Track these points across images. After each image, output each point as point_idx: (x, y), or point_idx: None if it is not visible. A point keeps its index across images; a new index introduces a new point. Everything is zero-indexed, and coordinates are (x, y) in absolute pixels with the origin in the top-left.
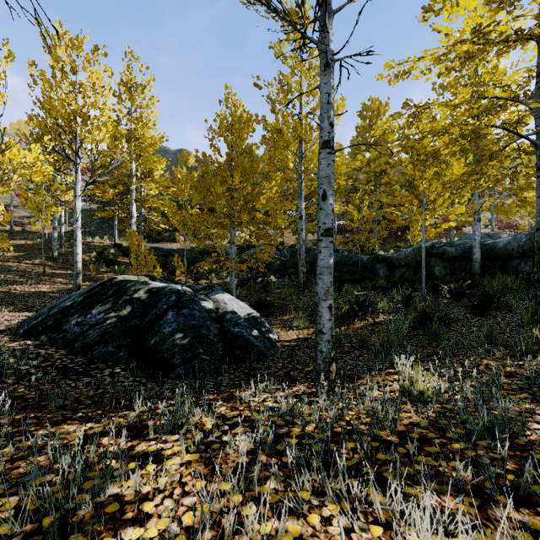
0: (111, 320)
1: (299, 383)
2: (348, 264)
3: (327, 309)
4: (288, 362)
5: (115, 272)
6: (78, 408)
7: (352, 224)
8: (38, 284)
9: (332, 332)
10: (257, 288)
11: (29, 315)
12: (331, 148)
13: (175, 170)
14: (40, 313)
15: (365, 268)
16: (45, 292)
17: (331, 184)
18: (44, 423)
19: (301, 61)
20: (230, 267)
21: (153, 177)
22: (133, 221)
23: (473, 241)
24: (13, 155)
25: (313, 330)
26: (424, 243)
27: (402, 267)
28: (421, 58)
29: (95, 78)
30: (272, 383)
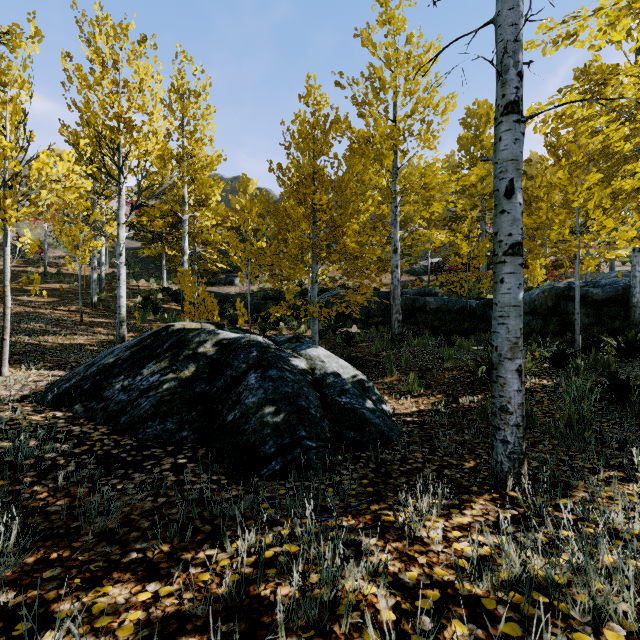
0: (169, 384)
1: (473, 494)
2: (452, 311)
3: (515, 373)
4: (428, 451)
5: (164, 320)
6: (130, 539)
7: (458, 260)
8: (74, 335)
9: (523, 411)
10: (338, 340)
11: (61, 374)
12: (520, 114)
13: (232, 199)
14: (75, 373)
15: (474, 316)
16: (82, 344)
17: (519, 171)
18: (72, 577)
19: (396, 50)
20: (312, 313)
21: (209, 206)
22: (186, 259)
23: (632, 279)
24: (40, 163)
25: (435, 398)
26: (579, 280)
27: (525, 314)
28: (597, 11)
29: (143, 74)
30: (439, 497)
